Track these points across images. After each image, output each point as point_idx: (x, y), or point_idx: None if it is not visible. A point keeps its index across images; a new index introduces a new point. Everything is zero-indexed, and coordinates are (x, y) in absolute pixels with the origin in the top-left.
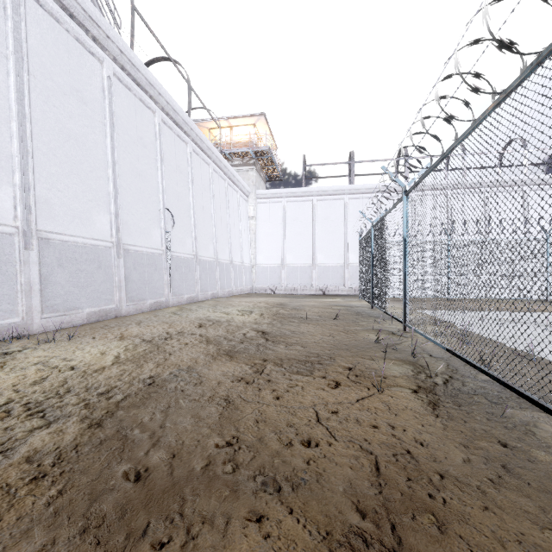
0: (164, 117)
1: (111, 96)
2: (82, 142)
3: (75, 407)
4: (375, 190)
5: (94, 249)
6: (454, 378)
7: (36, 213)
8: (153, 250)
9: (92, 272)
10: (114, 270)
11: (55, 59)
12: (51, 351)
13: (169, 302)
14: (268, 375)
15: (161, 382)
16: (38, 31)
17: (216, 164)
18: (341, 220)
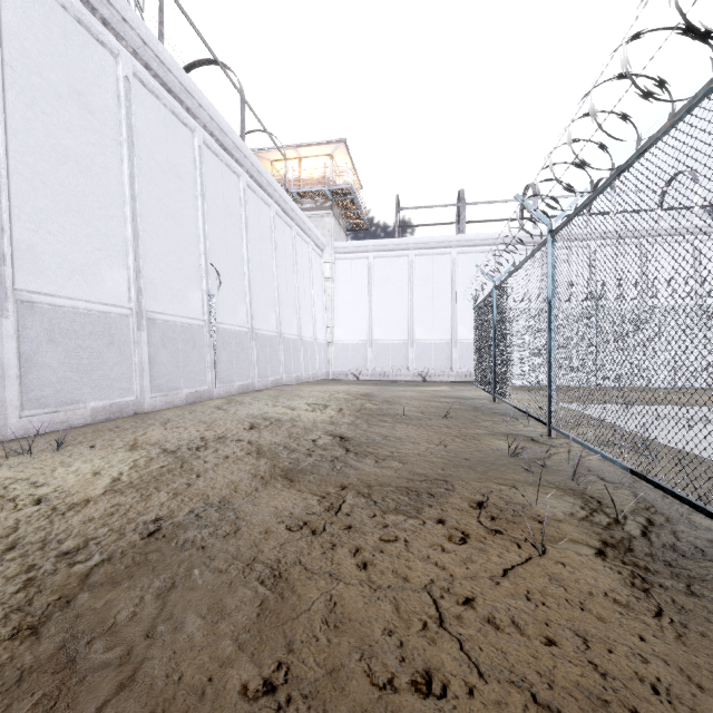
0: (207, 139)
1: (130, 104)
2: (86, 167)
3: (7, 585)
4: (493, 241)
5: (103, 318)
6: (655, 523)
7: (14, 265)
8: (190, 320)
9: (100, 350)
10: (133, 347)
11: (45, 47)
12: (19, 469)
13: (213, 392)
14: (349, 517)
15: (171, 530)
16: (18, 4)
17: (279, 205)
18: (448, 281)
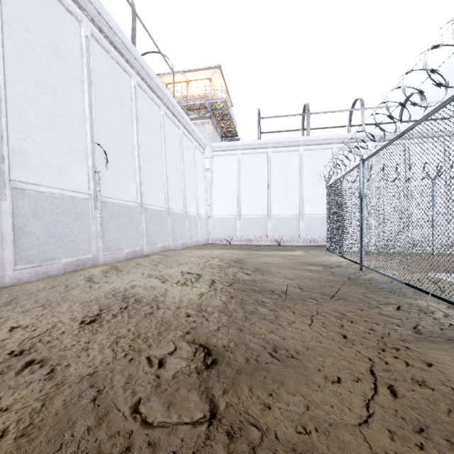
0: (95, 32)
1: None
2: None
3: None
4: (331, 141)
5: None
6: None
7: None
8: (72, 193)
9: None
10: None
11: None
12: None
13: (98, 259)
14: None
15: None
16: None
17: (168, 108)
18: (296, 171)
